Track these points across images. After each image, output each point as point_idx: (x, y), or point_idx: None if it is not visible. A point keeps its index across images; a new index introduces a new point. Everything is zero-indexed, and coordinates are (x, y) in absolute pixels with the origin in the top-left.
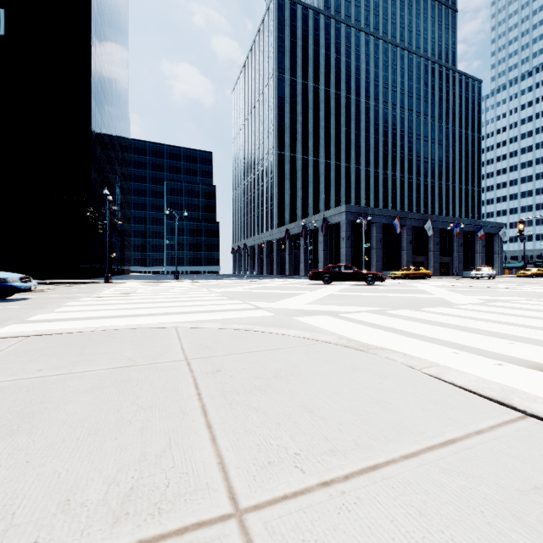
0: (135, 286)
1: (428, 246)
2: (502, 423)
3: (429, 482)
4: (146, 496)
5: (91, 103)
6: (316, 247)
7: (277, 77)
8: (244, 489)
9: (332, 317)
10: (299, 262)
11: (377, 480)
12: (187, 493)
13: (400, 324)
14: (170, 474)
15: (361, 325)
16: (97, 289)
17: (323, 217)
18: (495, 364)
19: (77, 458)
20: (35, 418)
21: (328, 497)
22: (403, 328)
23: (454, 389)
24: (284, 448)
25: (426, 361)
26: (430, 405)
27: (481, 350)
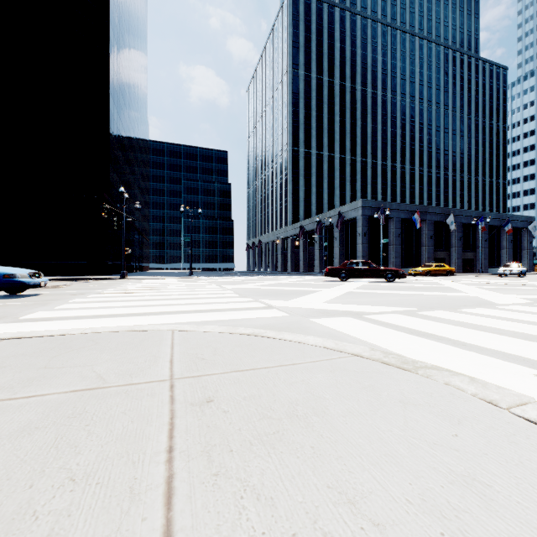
0: (148, 282)
1: (450, 241)
2: None
3: None
4: None
5: (109, 104)
6: (331, 243)
7: (291, 73)
8: None
9: (355, 319)
10: (314, 259)
11: None
12: None
13: (442, 329)
14: None
15: (394, 330)
16: (110, 285)
17: (339, 212)
18: None
19: None
20: None
21: None
22: (448, 335)
23: None
24: None
25: (509, 391)
26: None
27: None
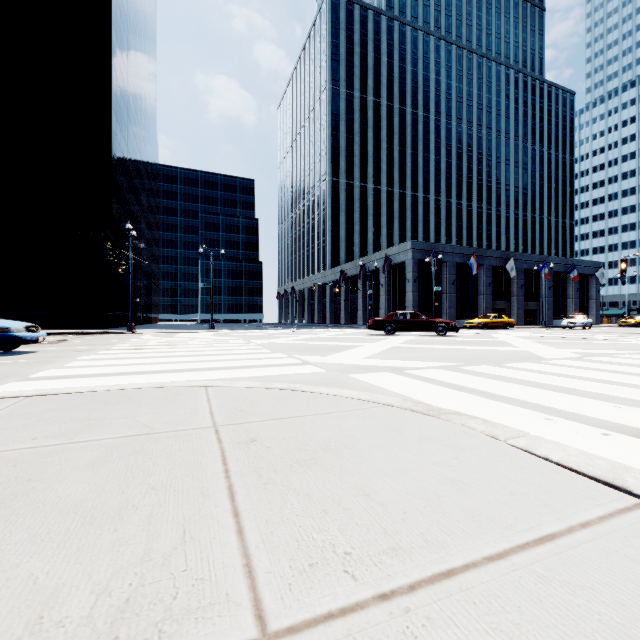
0: (162, 337)
1: (511, 290)
2: (615, 513)
3: (523, 595)
4: (144, 613)
5: (112, 122)
6: (377, 291)
7: (330, 90)
8: (276, 604)
9: (395, 374)
10: (357, 309)
11: (452, 592)
12: (200, 608)
13: (479, 383)
14: (180, 581)
15: (431, 384)
16: (117, 341)
17: (385, 255)
18: (598, 433)
19: (62, 557)
20: (17, 502)
21: (387, 616)
22: (482, 388)
23: (549, 465)
24: (331, 545)
25: (512, 429)
26: (520, 487)
27: (580, 416)
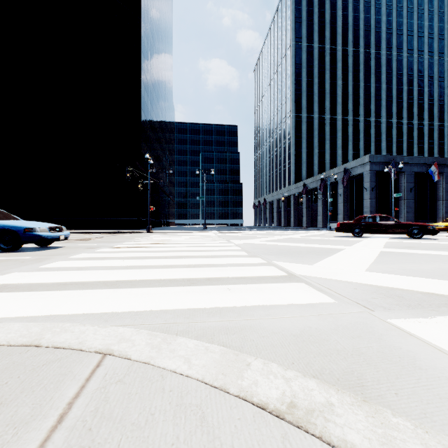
0: (165, 236)
1: None
2: None
3: None
4: None
5: (141, 89)
6: (335, 199)
7: (294, 46)
8: None
9: None
10: (317, 215)
11: None
12: None
13: None
14: None
15: None
16: (131, 239)
17: (344, 169)
18: None
19: None
20: None
21: None
22: None
23: None
24: None
25: None
26: None
27: None
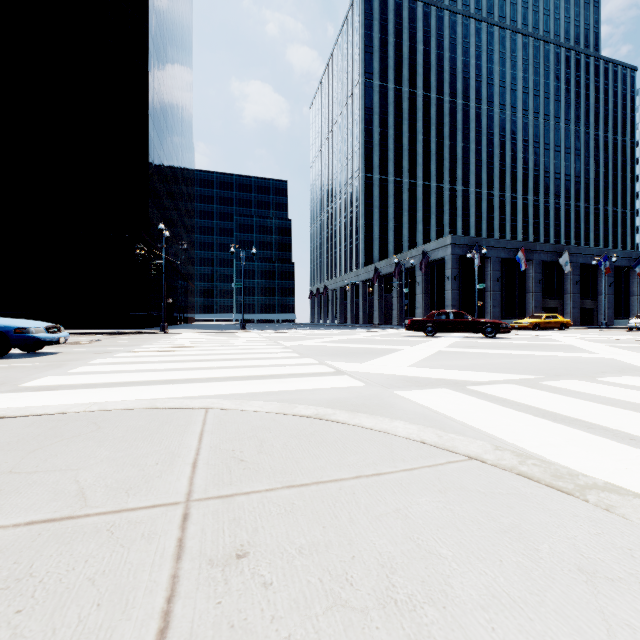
0: (191, 337)
1: (564, 287)
2: None
3: None
4: None
5: (148, 126)
6: (413, 289)
7: (363, 84)
8: None
9: (457, 392)
10: (392, 308)
11: None
12: None
13: (589, 411)
14: None
15: (517, 411)
16: (145, 341)
17: (422, 252)
18: None
19: None
20: None
21: None
22: (602, 422)
23: None
24: None
25: None
26: None
27: None
